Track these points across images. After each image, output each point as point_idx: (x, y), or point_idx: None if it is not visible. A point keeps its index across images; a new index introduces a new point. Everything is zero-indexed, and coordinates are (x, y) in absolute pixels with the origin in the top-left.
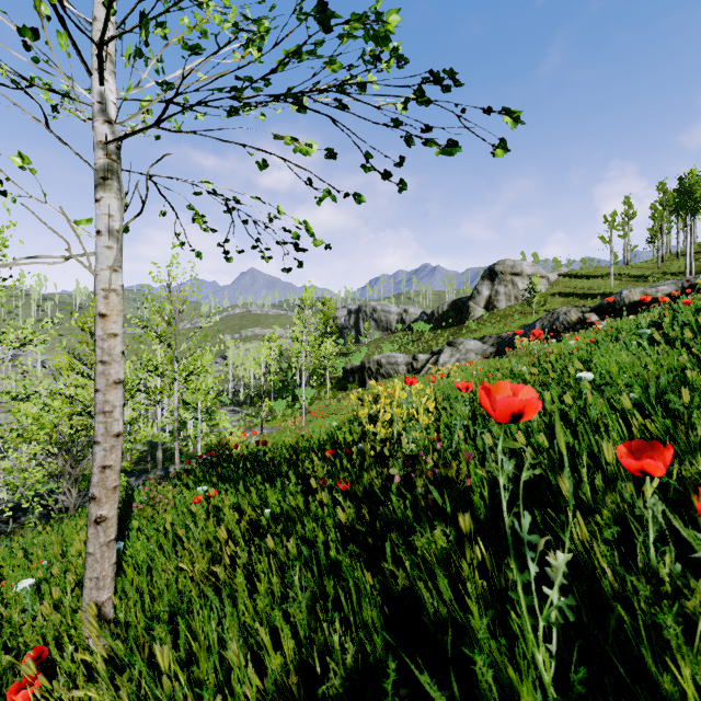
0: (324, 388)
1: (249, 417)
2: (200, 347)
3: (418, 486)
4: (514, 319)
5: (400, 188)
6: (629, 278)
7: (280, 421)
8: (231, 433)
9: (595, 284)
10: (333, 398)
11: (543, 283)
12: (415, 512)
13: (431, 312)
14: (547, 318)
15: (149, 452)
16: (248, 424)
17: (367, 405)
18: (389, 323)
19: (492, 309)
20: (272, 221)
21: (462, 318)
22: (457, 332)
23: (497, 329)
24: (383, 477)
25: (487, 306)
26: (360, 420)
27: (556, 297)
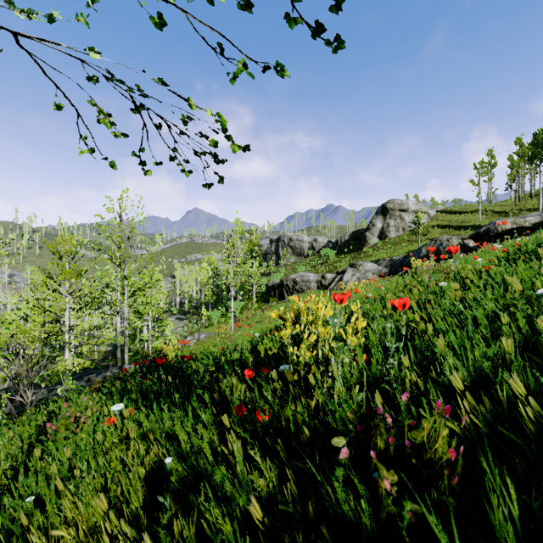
0: (251, 300)
1: (191, 324)
2: (146, 267)
3: (407, 515)
4: (402, 246)
5: (335, 49)
6: (493, 214)
7: (216, 327)
8: (165, 342)
9: (466, 218)
10: (258, 308)
11: (425, 217)
12: (374, 509)
13: (335, 241)
14: (431, 244)
15: (110, 352)
16: (190, 329)
17: (290, 324)
18: (302, 250)
19: (384, 238)
20: (186, 124)
21: (360, 245)
22: (356, 256)
23: (389, 253)
24: (310, 410)
25: (380, 235)
26: (282, 340)
27: (436, 228)
